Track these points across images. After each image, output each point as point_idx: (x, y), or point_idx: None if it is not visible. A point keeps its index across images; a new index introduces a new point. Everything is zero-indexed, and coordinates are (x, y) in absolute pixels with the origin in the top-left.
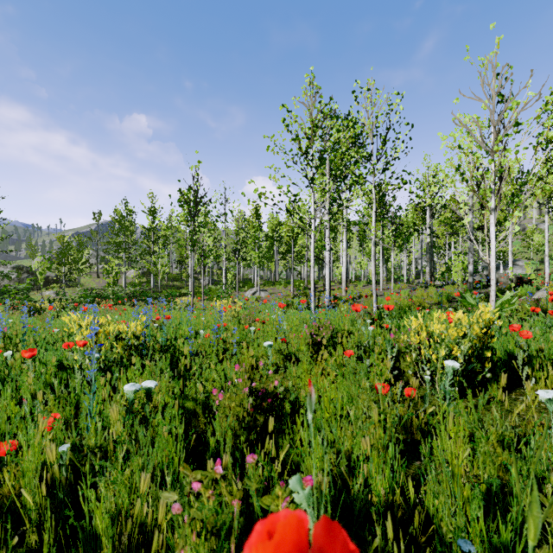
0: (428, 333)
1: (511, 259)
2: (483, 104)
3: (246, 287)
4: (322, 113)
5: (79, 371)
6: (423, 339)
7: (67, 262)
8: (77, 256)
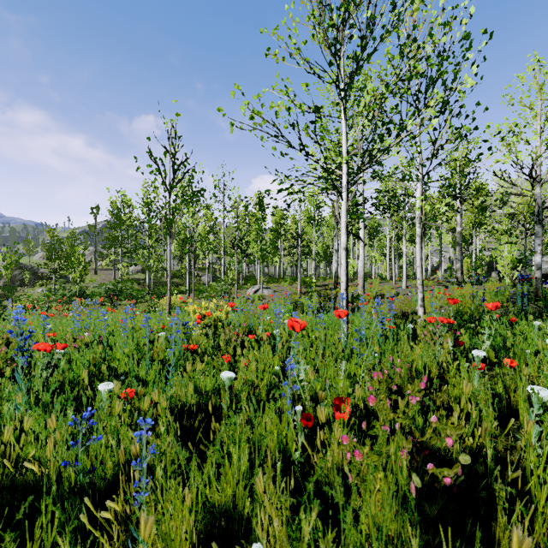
0: None
1: None
2: None
3: (249, 284)
4: None
5: None
6: None
7: (57, 257)
8: (70, 251)
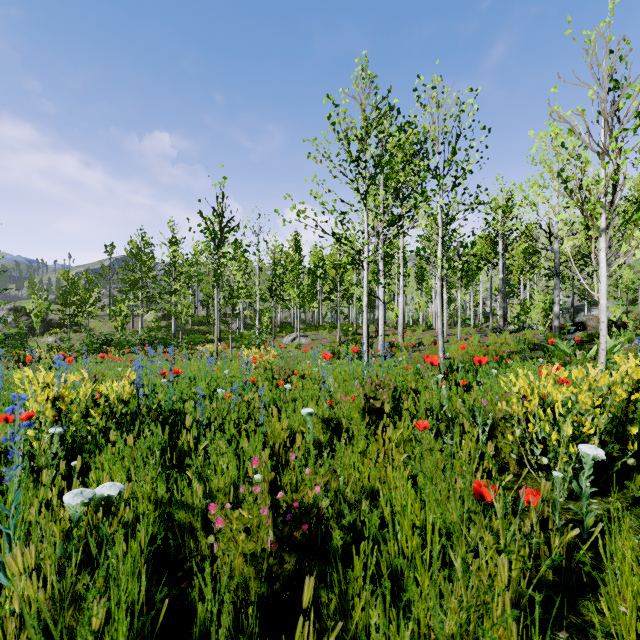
0: (542, 399)
1: None
2: (590, 93)
3: (284, 332)
4: (378, 109)
5: (20, 458)
6: (536, 408)
7: (73, 302)
8: (85, 295)
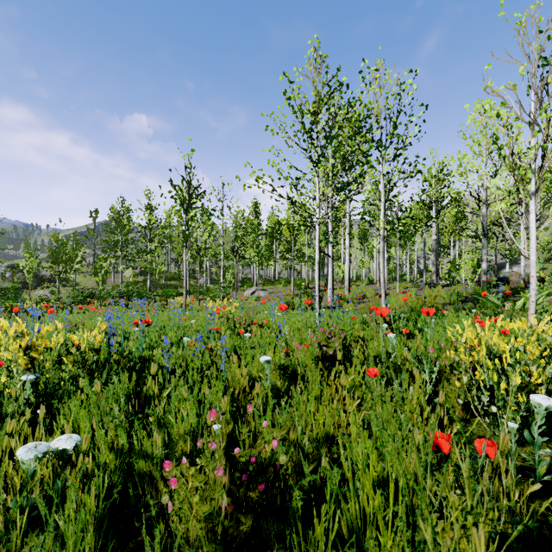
0: (489, 348)
1: (523, 257)
2: (520, 69)
3: (245, 286)
4: (329, 86)
5: None
6: (484, 357)
7: (62, 260)
8: (72, 254)
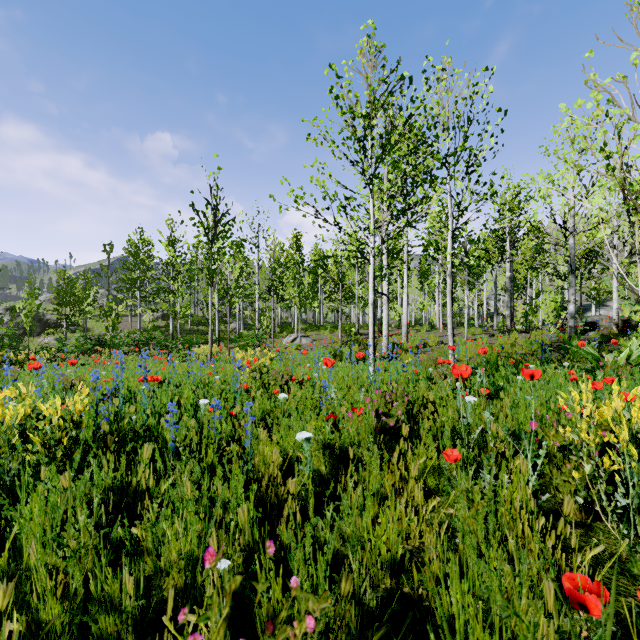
0: (629, 428)
1: (615, 297)
2: (632, 57)
3: (285, 332)
4: (386, 83)
5: None
6: (622, 441)
7: (69, 302)
8: (82, 295)
